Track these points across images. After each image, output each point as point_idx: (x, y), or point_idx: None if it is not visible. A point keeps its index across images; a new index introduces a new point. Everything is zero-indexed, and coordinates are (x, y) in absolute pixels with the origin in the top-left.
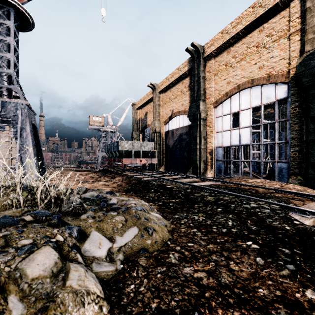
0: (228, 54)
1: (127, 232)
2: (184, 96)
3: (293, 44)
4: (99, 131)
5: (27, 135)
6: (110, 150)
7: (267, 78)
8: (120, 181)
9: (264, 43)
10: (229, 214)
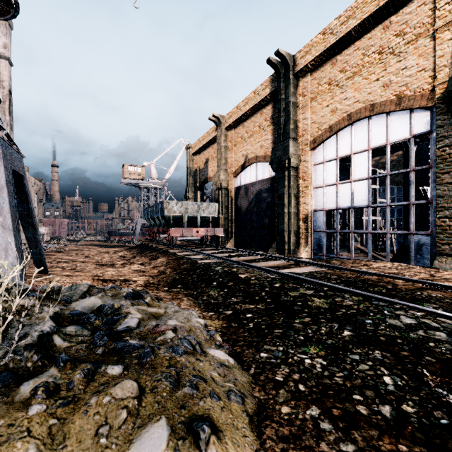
0: (333, 67)
1: (135, 445)
2: (264, 134)
3: (441, 45)
4: (137, 187)
5: (1, 188)
6: (152, 216)
7: (397, 101)
8: (163, 266)
9: (391, 47)
10: (373, 349)
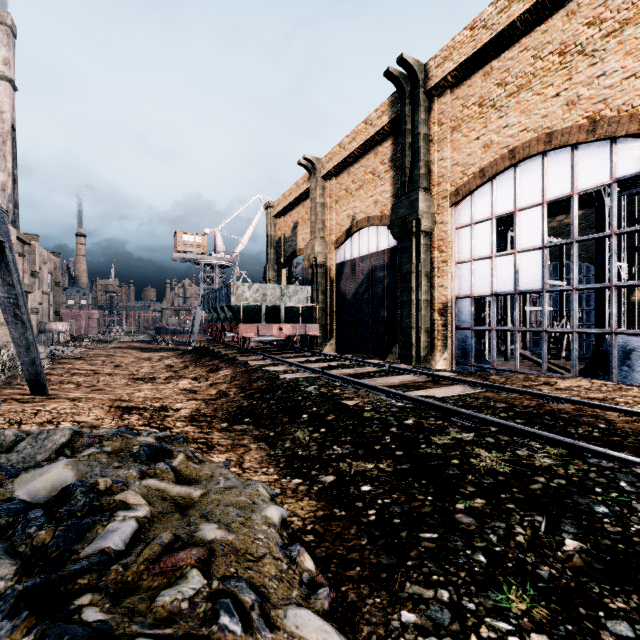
0: (486, 79)
1: None
2: (381, 183)
3: None
4: (195, 264)
5: None
6: (214, 306)
7: (590, 127)
8: (226, 382)
9: (579, 43)
10: None
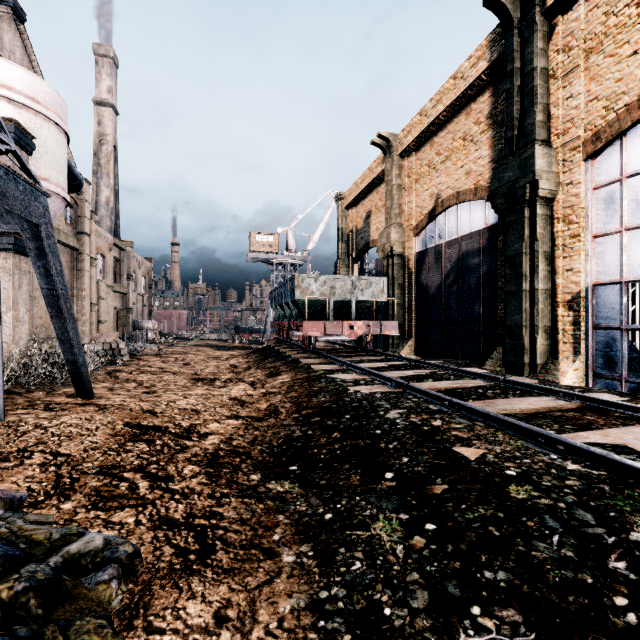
0: None
1: None
2: (475, 148)
3: None
4: (268, 264)
5: None
6: (280, 302)
7: None
8: (280, 393)
9: None
10: None
